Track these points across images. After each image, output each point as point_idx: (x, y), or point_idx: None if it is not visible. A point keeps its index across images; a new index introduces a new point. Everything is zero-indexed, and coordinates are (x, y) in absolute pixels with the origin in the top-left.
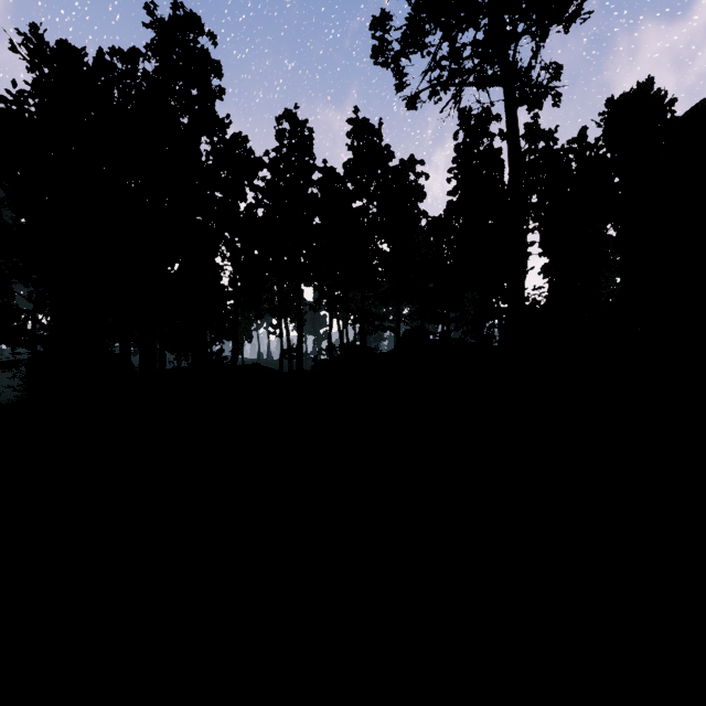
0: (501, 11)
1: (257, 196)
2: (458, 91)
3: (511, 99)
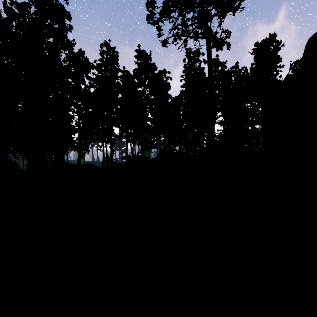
0: (205, 3)
1: (90, 82)
2: (185, 39)
3: (209, 45)
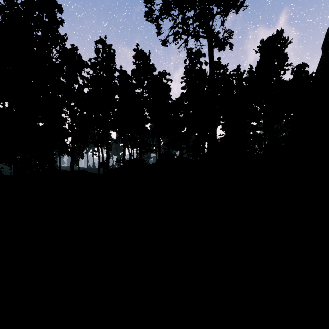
0: (207, 1)
1: (84, 81)
2: (186, 39)
3: (211, 45)
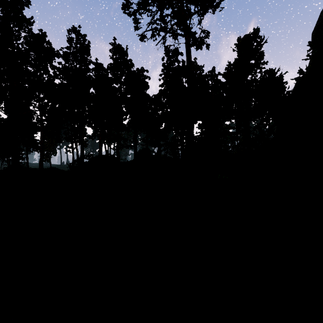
0: None
1: (54, 71)
2: (164, 36)
3: (188, 43)
